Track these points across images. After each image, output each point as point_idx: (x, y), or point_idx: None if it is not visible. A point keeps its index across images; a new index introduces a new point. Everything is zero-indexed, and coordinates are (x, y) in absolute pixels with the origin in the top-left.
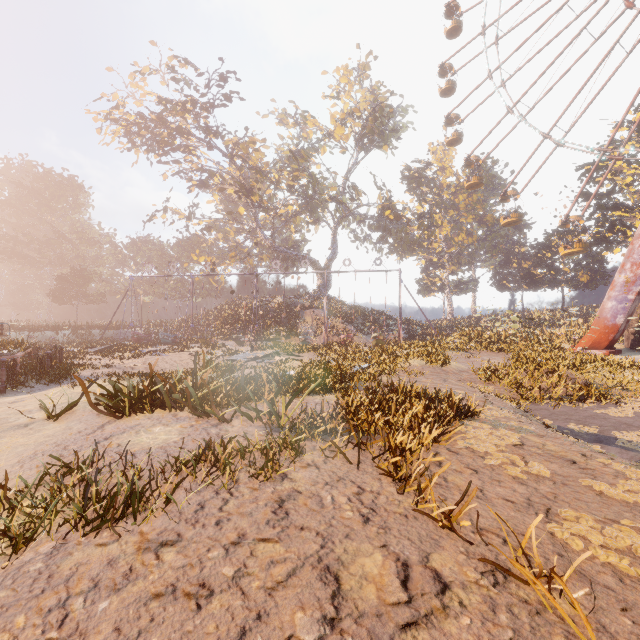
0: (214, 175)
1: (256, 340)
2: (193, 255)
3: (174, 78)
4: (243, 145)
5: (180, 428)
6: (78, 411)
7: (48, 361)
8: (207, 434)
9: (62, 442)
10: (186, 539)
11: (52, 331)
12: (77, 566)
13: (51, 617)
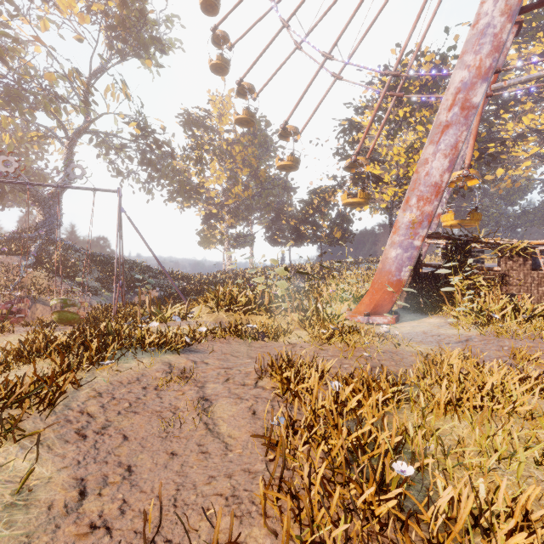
0: None
1: None
2: None
3: None
4: None
5: None
6: None
7: None
8: None
9: None
10: None
11: None
12: None
13: None
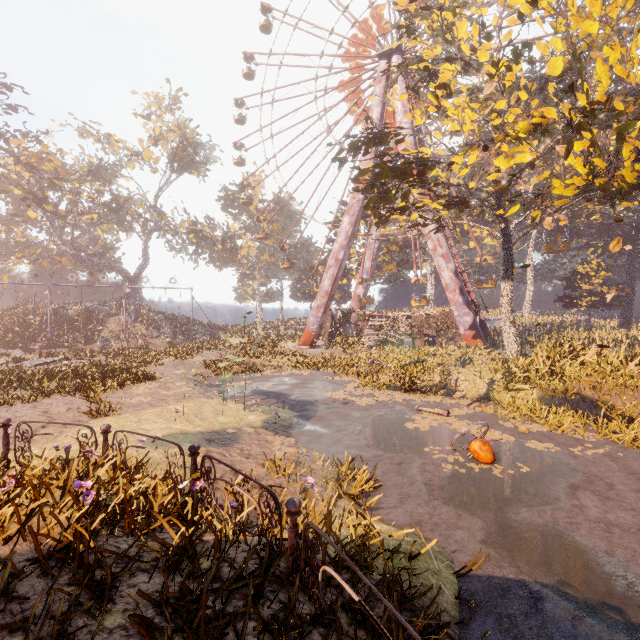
0: None
1: (50, 347)
2: None
3: None
4: (33, 153)
5: None
6: None
7: None
8: None
9: None
10: None
11: None
12: None
13: None
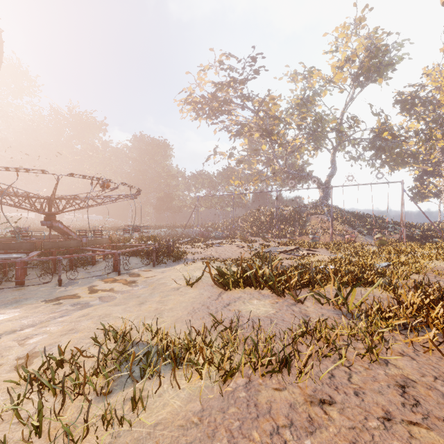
0: (245, 126)
1: (275, 237)
2: (231, 180)
3: (222, 68)
4: (266, 102)
5: (270, 303)
6: (199, 282)
7: (170, 249)
8: (292, 311)
9: (204, 303)
10: (338, 402)
11: (158, 229)
12: (269, 402)
13: (275, 440)
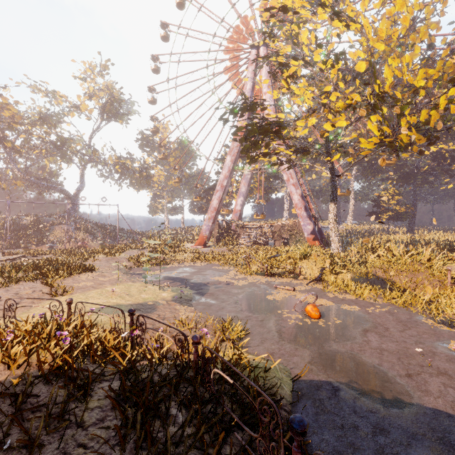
0: None
1: (9, 248)
2: None
3: None
4: None
5: None
6: None
7: None
8: None
9: None
10: None
11: None
12: None
13: None
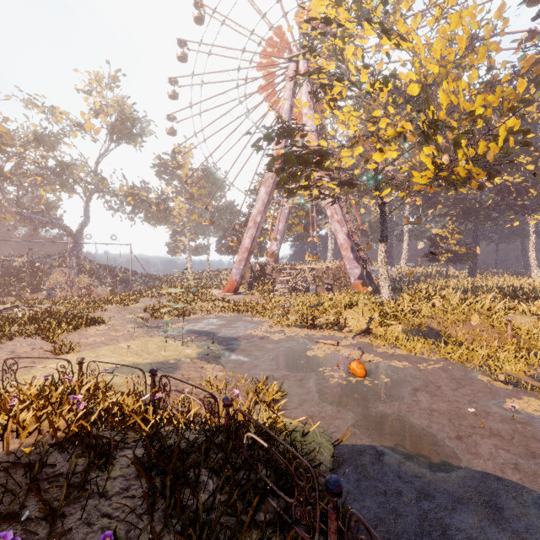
0: None
1: None
2: None
3: None
4: None
5: None
6: None
7: None
8: None
9: None
10: None
11: None
12: None
13: None
